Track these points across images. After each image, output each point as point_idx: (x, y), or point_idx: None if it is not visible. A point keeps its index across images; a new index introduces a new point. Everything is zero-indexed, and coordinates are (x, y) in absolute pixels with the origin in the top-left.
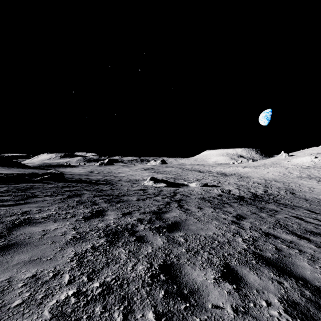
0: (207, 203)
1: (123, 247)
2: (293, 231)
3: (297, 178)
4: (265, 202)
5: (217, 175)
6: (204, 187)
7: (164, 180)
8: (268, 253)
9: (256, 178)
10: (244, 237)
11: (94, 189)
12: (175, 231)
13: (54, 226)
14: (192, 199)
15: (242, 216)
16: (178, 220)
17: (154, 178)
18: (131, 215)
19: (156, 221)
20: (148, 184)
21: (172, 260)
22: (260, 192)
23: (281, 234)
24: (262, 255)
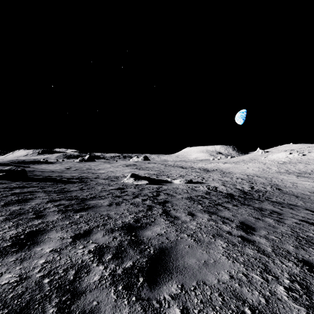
0: (198, 205)
1: None
2: None
3: (276, 173)
4: (257, 200)
5: (200, 171)
6: (188, 184)
7: (146, 177)
8: None
9: (238, 173)
10: (283, 281)
11: (56, 190)
12: (162, 279)
13: None
14: (179, 200)
15: (248, 226)
16: (165, 243)
17: (135, 174)
18: (88, 238)
19: (129, 252)
20: (128, 182)
21: None
22: (247, 189)
23: None
24: None
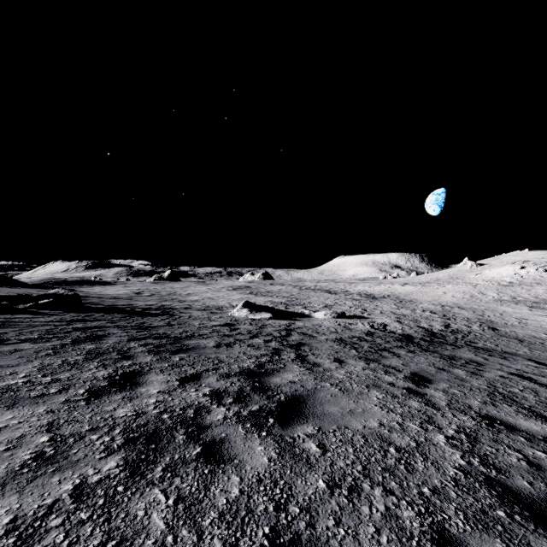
0: (351, 350)
1: (164, 482)
2: (533, 409)
3: (494, 303)
4: (451, 346)
5: (360, 298)
6: (339, 319)
7: (269, 308)
8: (519, 477)
9: (425, 302)
10: (446, 431)
11: (133, 325)
12: (296, 422)
13: (2, 421)
14: (322, 342)
15: (422, 378)
16: (300, 391)
17: (250, 303)
18: (198, 382)
19: (253, 397)
20: (240, 315)
21: (294, 527)
22: (438, 328)
23: (516, 419)
24: (510, 487)
